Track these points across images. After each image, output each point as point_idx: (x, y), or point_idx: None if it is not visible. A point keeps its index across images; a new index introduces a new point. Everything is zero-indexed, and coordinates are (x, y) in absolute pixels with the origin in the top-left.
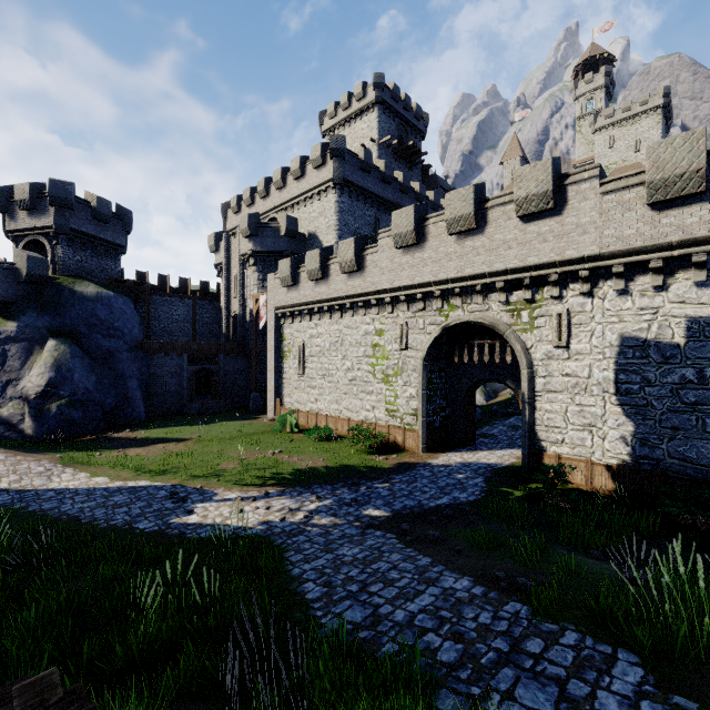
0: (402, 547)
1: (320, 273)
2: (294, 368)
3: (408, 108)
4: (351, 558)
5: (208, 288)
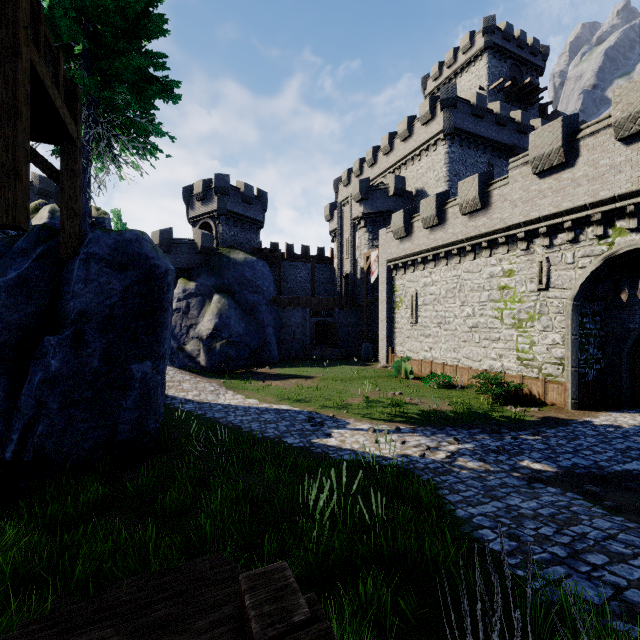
0: (603, 512)
1: (435, 219)
2: (406, 318)
3: (523, 44)
4: (530, 512)
5: (323, 253)
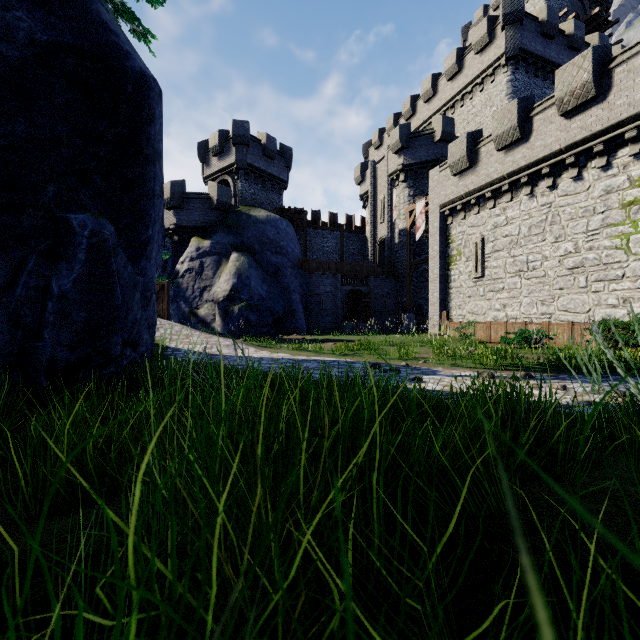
0: None
1: (517, 131)
2: (467, 273)
3: None
4: None
5: (352, 222)
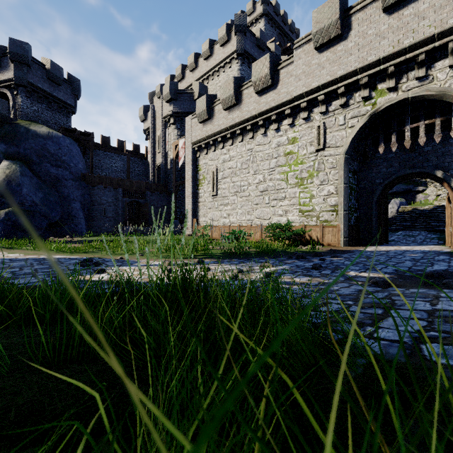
0: None
1: (233, 99)
2: (208, 192)
3: (286, 21)
4: None
5: (138, 150)
